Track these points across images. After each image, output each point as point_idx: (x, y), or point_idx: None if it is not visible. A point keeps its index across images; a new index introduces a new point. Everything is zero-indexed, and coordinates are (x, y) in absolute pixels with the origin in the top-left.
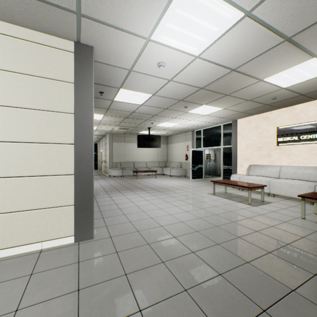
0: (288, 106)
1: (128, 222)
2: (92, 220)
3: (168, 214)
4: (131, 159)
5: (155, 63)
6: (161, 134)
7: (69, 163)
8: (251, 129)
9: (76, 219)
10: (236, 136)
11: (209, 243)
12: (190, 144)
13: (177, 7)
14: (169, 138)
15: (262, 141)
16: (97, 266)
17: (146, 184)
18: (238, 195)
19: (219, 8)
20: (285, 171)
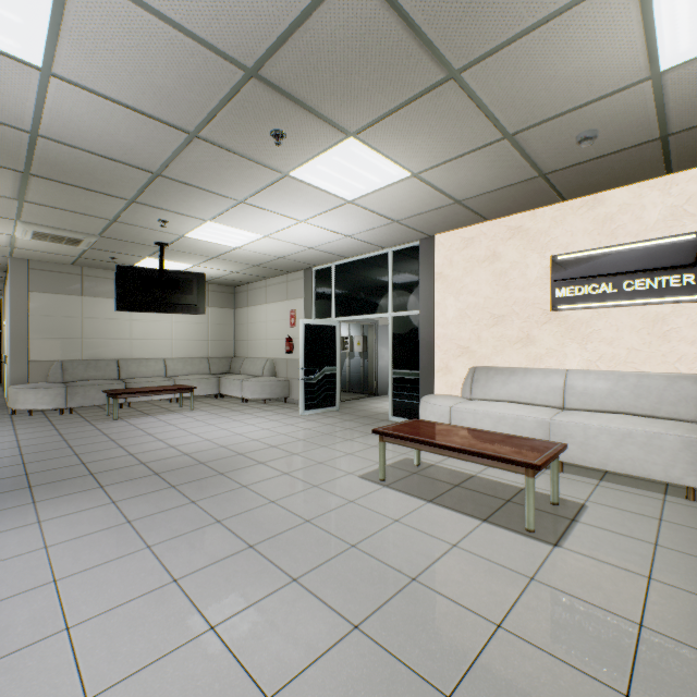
0: (585, 194)
1: None
2: None
3: None
4: (109, 350)
5: None
6: (213, 276)
7: None
8: (475, 262)
9: None
10: (431, 285)
11: None
12: (301, 309)
13: None
14: (240, 292)
15: (507, 298)
16: None
17: (137, 447)
18: (463, 477)
19: None
20: (580, 386)
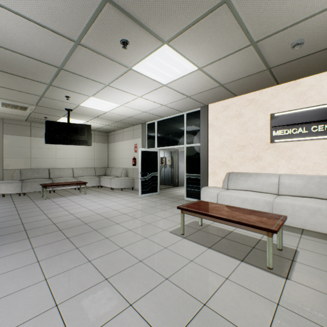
0: (290, 80)
1: None
2: None
3: None
4: (45, 164)
5: None
6: (97, 127)
7: None
8: (229, 118)
9: None
10: (206, 130)
11: None
12: (140, 143)
13: None
14: (110, 135)
15: (246, 136)
16: None
17: (53, 214)
18: (226, 232)
19: None
20: (287, 182)
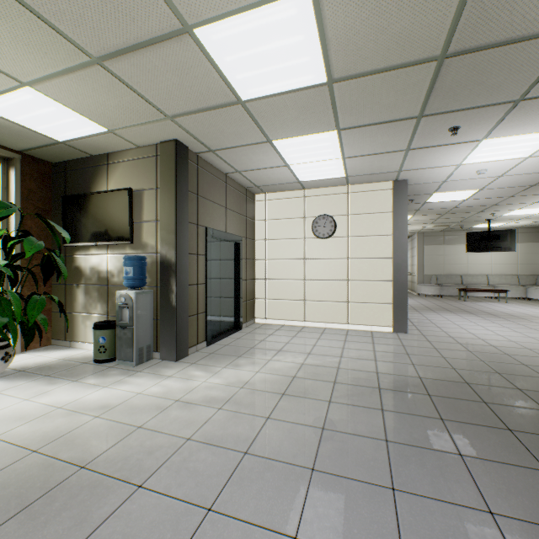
0: None
1: (441, 331)
2: (406, 318)
3: (496, 335)
4: (456, 270)
5: (472, 172)
6: (520, 225)
7: (388, 272)
8: None
9: (393, 315)
10: None
11: (534, 355)
12: None
13: (482, 148)
14: None
15: None
16: (413, 342)
17: (480, 309)
18: None
19: (528, 137)
20: None
